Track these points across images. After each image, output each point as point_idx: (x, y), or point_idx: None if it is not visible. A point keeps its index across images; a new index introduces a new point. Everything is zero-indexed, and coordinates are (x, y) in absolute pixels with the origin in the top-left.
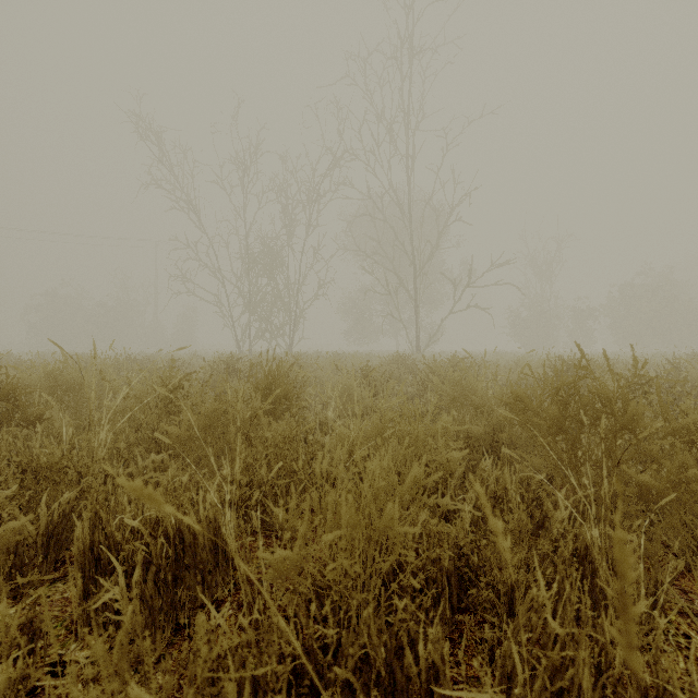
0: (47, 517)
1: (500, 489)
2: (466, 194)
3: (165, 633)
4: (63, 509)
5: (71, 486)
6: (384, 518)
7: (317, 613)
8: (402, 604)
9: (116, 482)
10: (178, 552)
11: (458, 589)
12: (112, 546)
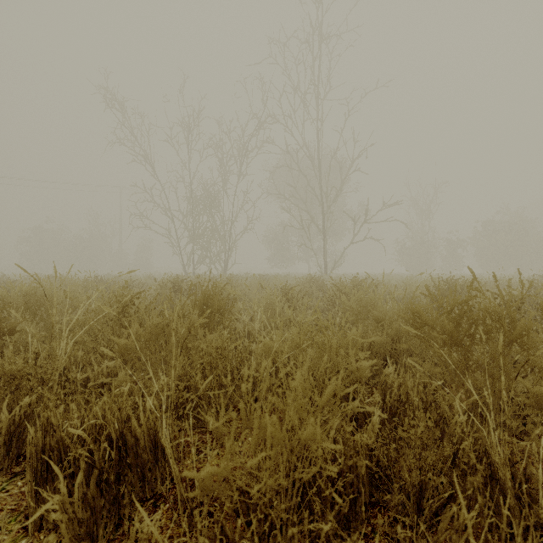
0: (8, 420)
1: (402, 393)
2: (363, 149)
3: (106, 529)
4: (24, 412)
5: (32, 391)
6: (306, 432)
7: (243, 521)
8: (327, 528)
9: (72, 386)
10: (120, 453)
11: (369, 486)
12: (61, 449)
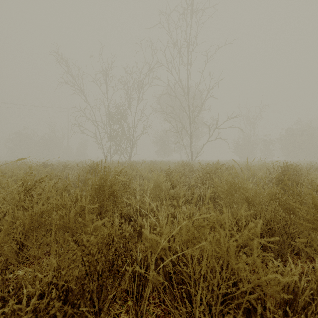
0: None
1: None
2: (216, 82)
3: None
4: None
5: None
6: None
7: None
8: None
9: None
10: None
11: None
12: None
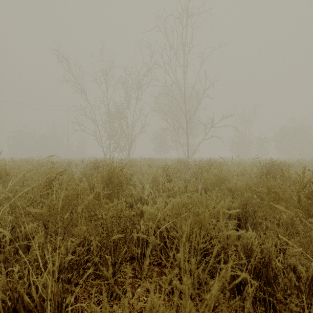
0: None
1: (264, 256)
2: (211, 83)
3: None
4: None
5: None
6: None
7: None
8: None
9: None
10: None
11: None
12: None
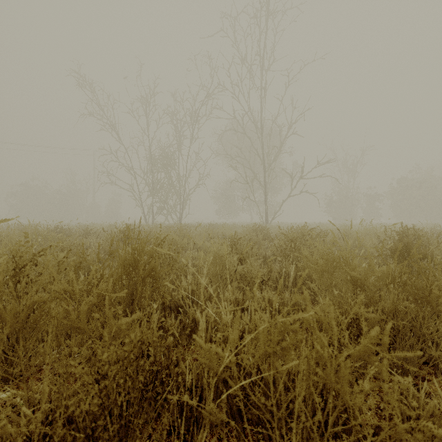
0: None
1: None
2: (301, 113)
3: None
4: None
5: None
6: None
7: None
8: None
9: None
10: None
11: None
12: None
